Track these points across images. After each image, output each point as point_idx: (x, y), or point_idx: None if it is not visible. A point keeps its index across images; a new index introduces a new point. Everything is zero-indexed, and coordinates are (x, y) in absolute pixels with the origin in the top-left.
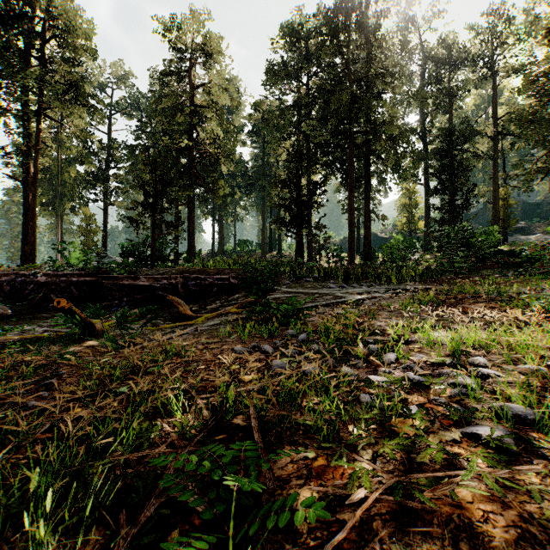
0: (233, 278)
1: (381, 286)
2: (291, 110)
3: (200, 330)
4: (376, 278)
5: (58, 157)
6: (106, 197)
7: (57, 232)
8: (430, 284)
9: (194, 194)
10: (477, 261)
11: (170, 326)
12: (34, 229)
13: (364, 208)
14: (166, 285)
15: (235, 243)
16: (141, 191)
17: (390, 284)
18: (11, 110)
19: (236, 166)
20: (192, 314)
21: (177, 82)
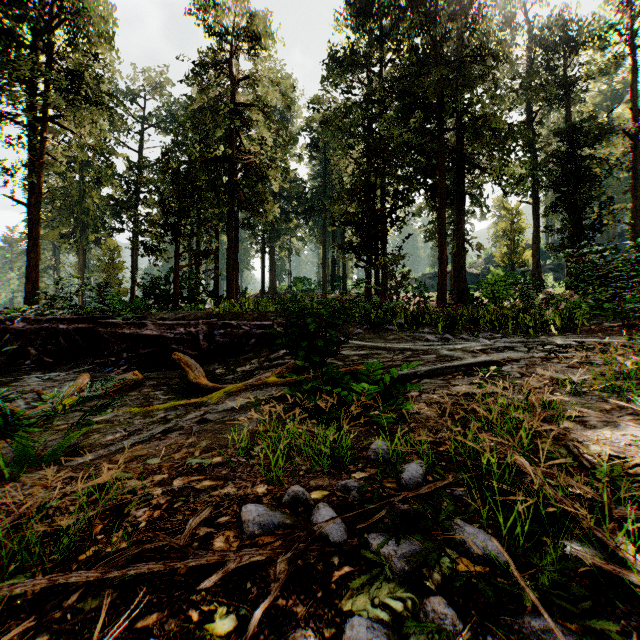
0: (278, 326)
1: (510, 338)
2: (360, 107)
3: (206, 421)
4: (493, 326)
5: (80, 180)
6: (134, 225)
7: (79, 269)
8: (592, 336)
9: (238, 219)
10: (635, 300)
11: (167, 407)
12: (37, 262)
13: (457, 232)
14: (182, 335)
15: (290, 281)
16: (160, 207)
17: (520, 334)
18: (8, 113)
19: (291, 186)
20: (207, 384)
21: (214, 75)
